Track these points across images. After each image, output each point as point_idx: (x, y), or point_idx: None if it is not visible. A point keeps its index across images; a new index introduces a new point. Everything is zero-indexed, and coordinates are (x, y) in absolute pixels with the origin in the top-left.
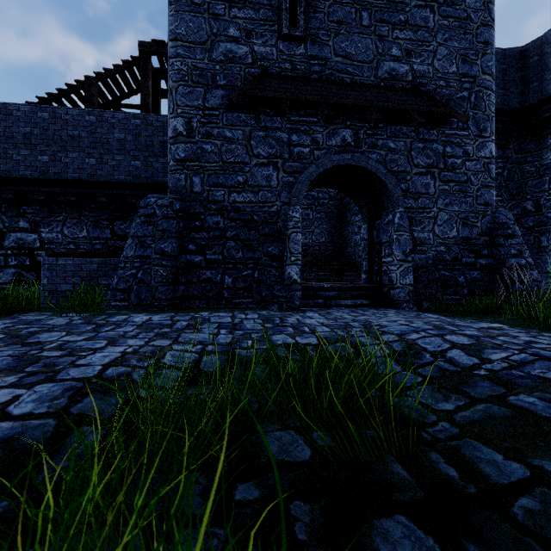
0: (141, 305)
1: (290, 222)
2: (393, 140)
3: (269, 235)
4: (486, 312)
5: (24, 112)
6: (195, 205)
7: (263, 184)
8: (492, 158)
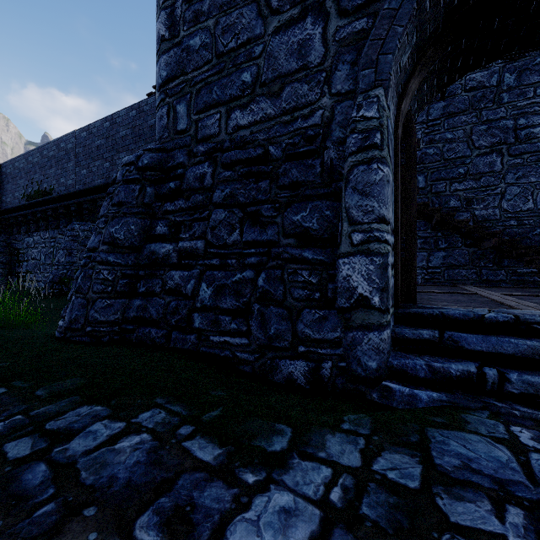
0: (72, 329)
1: (349, 137)
2: None
3: (300, 184)
4: None
5: (122, 117)
6: (176, 153)
7: (290, 69)
8: None
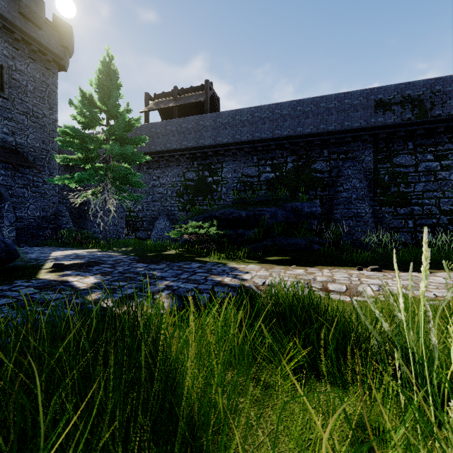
0: None
1: None
2: (5, 170)
3: None
4: (47, 245)
5: None
6: None
7: None
8: (57, 185)
